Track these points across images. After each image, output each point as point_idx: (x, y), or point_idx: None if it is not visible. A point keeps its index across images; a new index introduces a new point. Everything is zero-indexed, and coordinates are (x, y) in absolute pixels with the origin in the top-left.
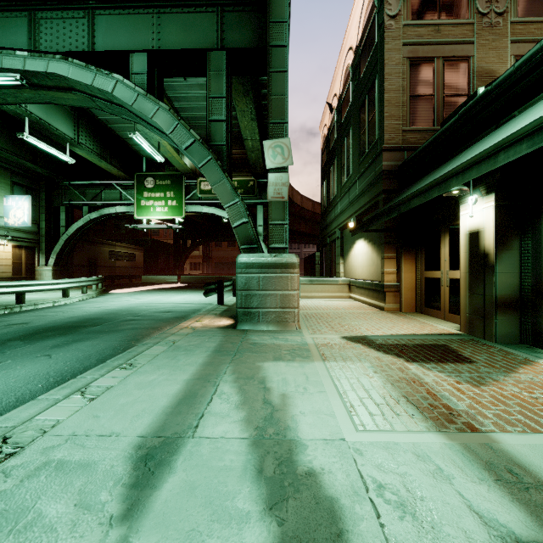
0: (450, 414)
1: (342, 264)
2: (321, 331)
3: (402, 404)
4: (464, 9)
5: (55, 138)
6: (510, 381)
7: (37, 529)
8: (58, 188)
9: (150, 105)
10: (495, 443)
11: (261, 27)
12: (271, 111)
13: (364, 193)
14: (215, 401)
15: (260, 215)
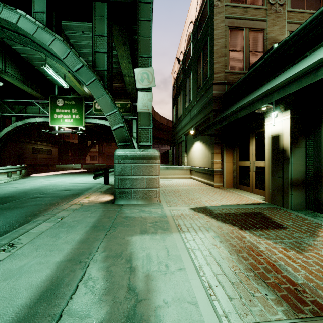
0: (297, 290)
1: (185, 157)
2: (175, 204)
3: (252, 280)
4: None
5: None
6: (320, 245)
7: None
8: None
9: (48, 36)
10: None
11: None
12: (140, 48)
13: (200, 112)
14: (80, 291)
15: (134, 126)
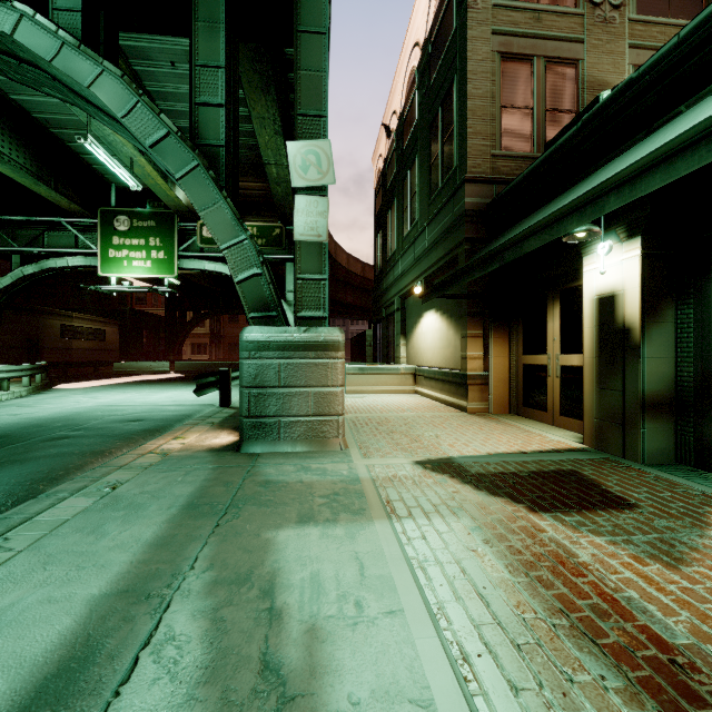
0: (675, 665)
1: (404, 345)
2: (380, 451)
3: (566, 638)
4: None
5: None
6: None
7: None
8: None
9: (86, 65)
10: None
11: None
12: (299, 95)
13: (436, 245)
14: (141, 676)
15: (289, 276)
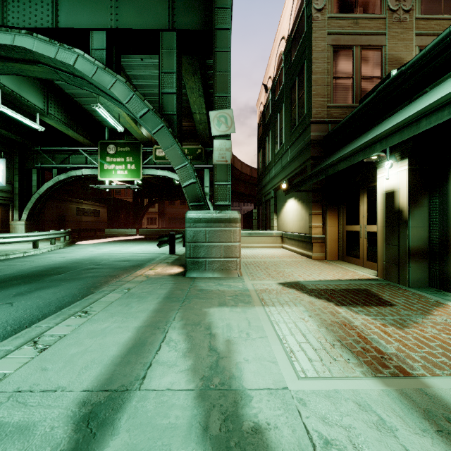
0: (382, 358)
1: (275, 219)
2: (259, 277)
3: (337, 348)
4: (378, 6)
5: (26, 109)
6: (428, 323)
7: None
8: (30, 153)
9: (108, 78)
10: (428, 388)
11: (208, 13)
12: (216, 85)
13: (294, 160)
14: (164, 349)
15: (206, 177)
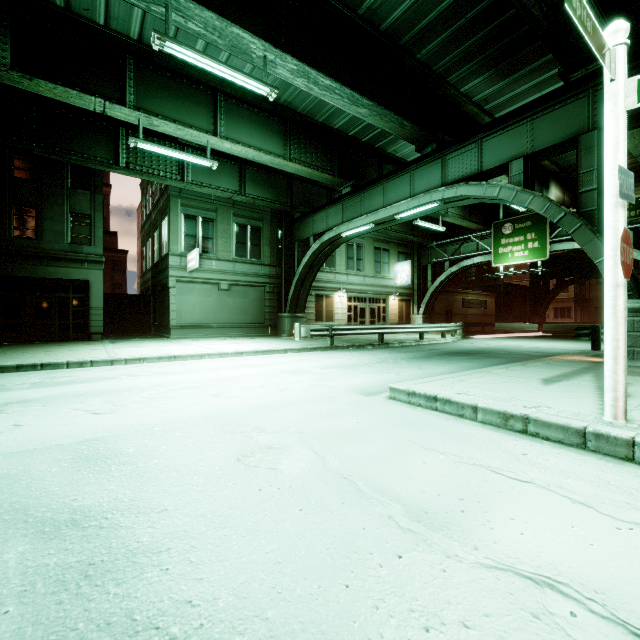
0: None
1: None
2: None
3: None
4: None
5: (432, 215)
6: None
7: (518, 381)
8: (425, 250)
9: (526, 197)
10: None
11: None
12: None
13: None
14: (580, 378)
15: None
